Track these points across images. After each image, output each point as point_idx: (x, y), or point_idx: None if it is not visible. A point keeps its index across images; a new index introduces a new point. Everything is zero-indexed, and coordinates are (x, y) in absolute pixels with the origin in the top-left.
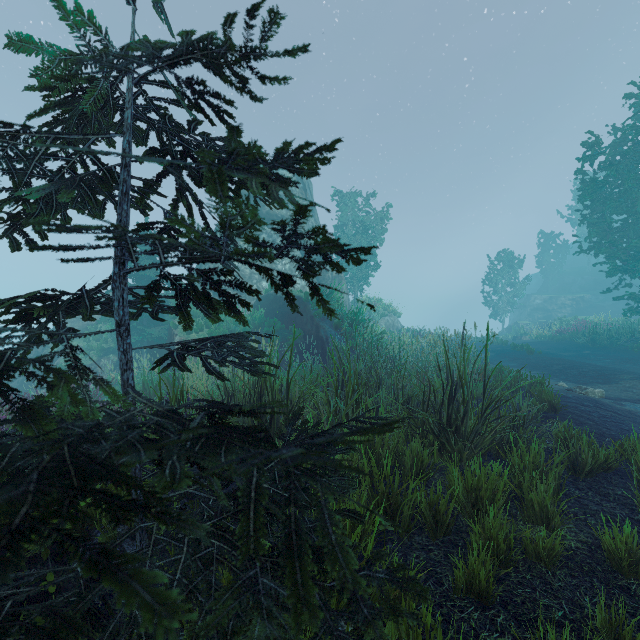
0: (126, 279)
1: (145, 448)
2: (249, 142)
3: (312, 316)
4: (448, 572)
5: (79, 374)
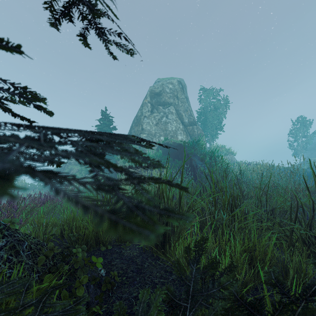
0: None
1: None
2: None
3: (188, 154)
4: None
5: None
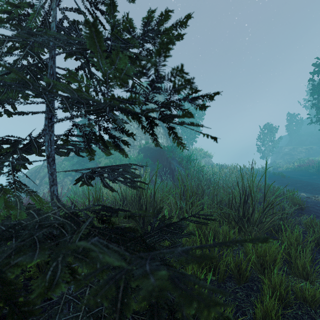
0: (53, 128)
1: (40, 248)
2: (123, 16)
3: (167, 157)
4: (249, 307)
5: (15, 188)
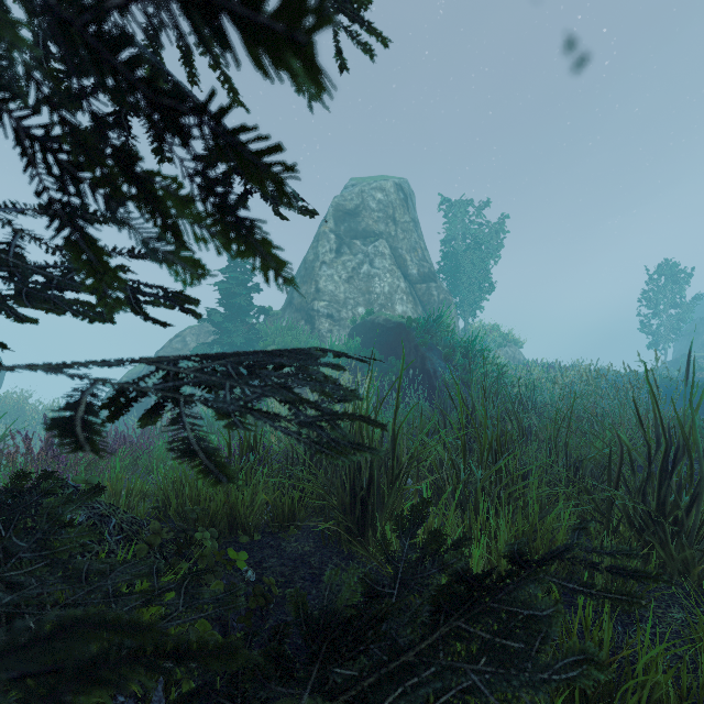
0: None
1: None
2: None
3: (416, 345)
4: None
5: None
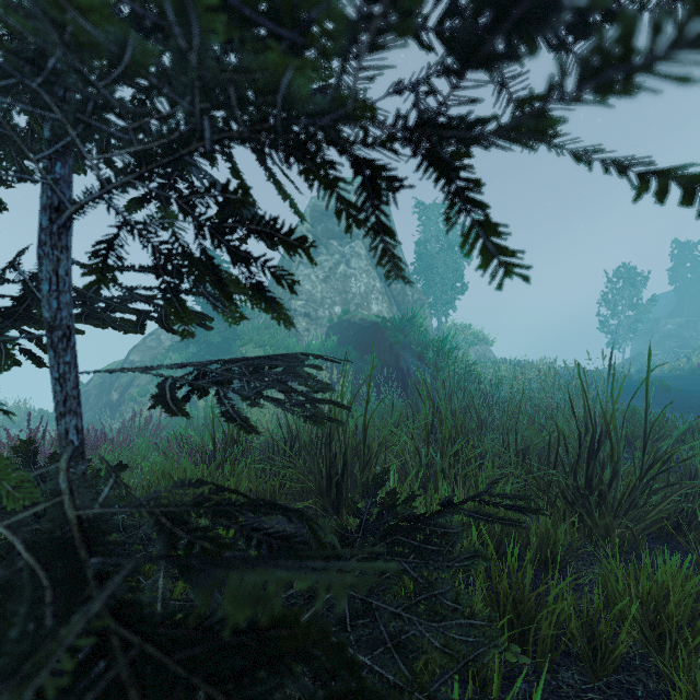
0: (67, 241)
1: None
2: None
3: (391, 344)
4: None
5: None
